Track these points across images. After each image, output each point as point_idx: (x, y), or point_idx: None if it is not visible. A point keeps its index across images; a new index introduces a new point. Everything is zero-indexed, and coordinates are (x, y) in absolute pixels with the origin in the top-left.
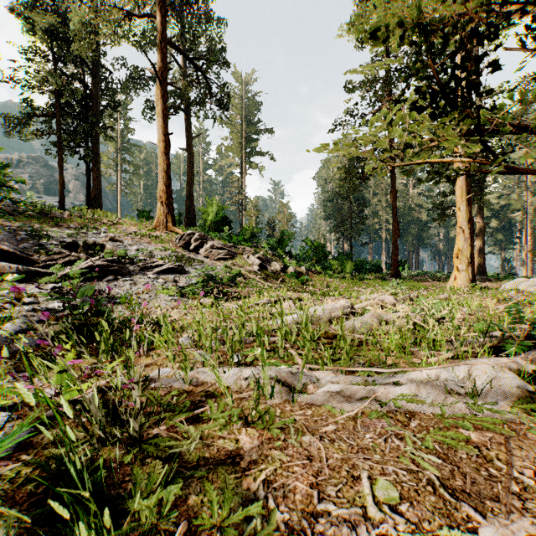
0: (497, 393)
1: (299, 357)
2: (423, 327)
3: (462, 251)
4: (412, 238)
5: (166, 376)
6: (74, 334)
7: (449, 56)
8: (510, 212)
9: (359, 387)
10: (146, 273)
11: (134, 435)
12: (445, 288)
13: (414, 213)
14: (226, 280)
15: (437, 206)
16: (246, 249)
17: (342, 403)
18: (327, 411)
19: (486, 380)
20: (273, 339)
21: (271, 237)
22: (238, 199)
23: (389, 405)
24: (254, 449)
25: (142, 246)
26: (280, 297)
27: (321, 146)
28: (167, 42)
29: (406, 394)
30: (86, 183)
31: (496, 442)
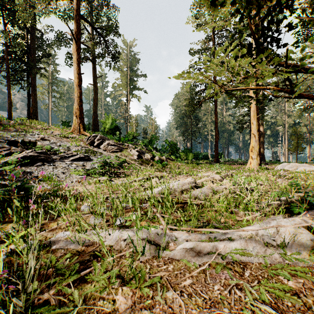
0: (298, 245)
1: (163, 219)
2: (239, 195)
3: (254, 147)
4: (225, 140)
5: (65, 238)
6: (2, 205)
7: (261, 19)
8: (277, 126)
9: (205, 243)
10: (64, 160)
11: (19, 309)
12: (245, 169)
13: (226, 126)
14: (116, 165)
15: (239, 122)
16: (130, 145)
17: (195, 257)
18: (184, 265)
19: (289, 235)
20: (145, 205)
21: (145, 138)
22: (125, 116)
23: (227, 257)
24: (127, 309)
25: (63, 143)
26: (150, 175)
27: (177, 76)
28: (80, 16)
29: (238, 248)
30: (27, 103)
31: (307, 288)
